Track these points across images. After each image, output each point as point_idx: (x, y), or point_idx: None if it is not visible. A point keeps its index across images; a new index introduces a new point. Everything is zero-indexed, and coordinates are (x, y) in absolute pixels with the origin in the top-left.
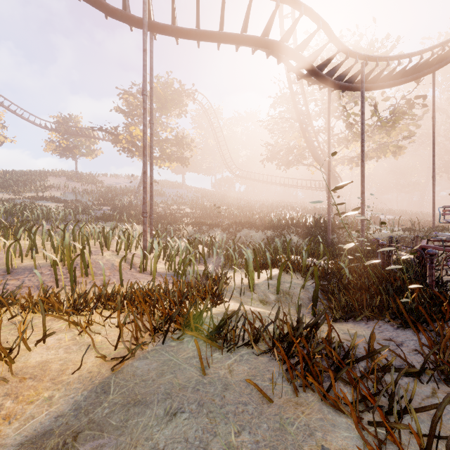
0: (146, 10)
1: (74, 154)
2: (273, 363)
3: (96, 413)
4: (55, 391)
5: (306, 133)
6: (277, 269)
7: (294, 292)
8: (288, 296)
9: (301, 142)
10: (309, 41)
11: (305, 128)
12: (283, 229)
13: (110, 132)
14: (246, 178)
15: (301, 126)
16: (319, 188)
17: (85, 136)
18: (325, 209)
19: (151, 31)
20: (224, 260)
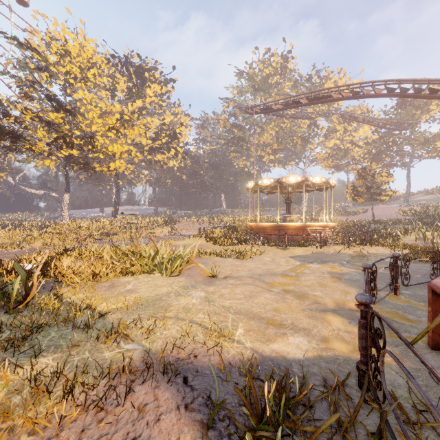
0: None
1: None
2: None
3: None
4: None
5: None
6: None
7: None
8: None
9: None
10: None
11: None
12: None
13: None
14: None
15: None
16: None
17: None
18: None
19: None
20: None
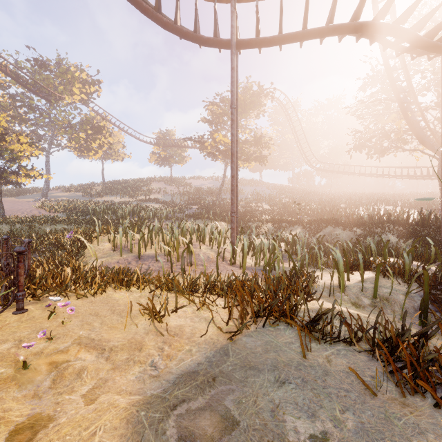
0: (234, 32)
1: (170, 162)
2: (373, 363)
3: (223, 368)
4: (192, 347)
5: (408, 113)
6: (370, 272)
7: (393, 299)
8: (386, 302)
9: (401, 124)
10: (414, 9)
11: (407, 107)
12: (377, 227)
13: (197, 141)
14: (328, 171)
15: (401, 106)
16: (427, 176)
17: (178, 146)
18: (436, 202)
19: (237, 48)
20: (308, 258)
